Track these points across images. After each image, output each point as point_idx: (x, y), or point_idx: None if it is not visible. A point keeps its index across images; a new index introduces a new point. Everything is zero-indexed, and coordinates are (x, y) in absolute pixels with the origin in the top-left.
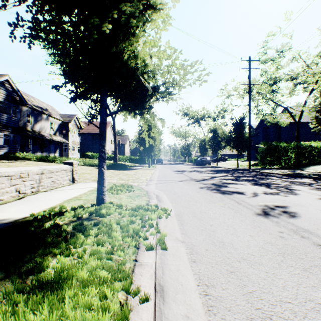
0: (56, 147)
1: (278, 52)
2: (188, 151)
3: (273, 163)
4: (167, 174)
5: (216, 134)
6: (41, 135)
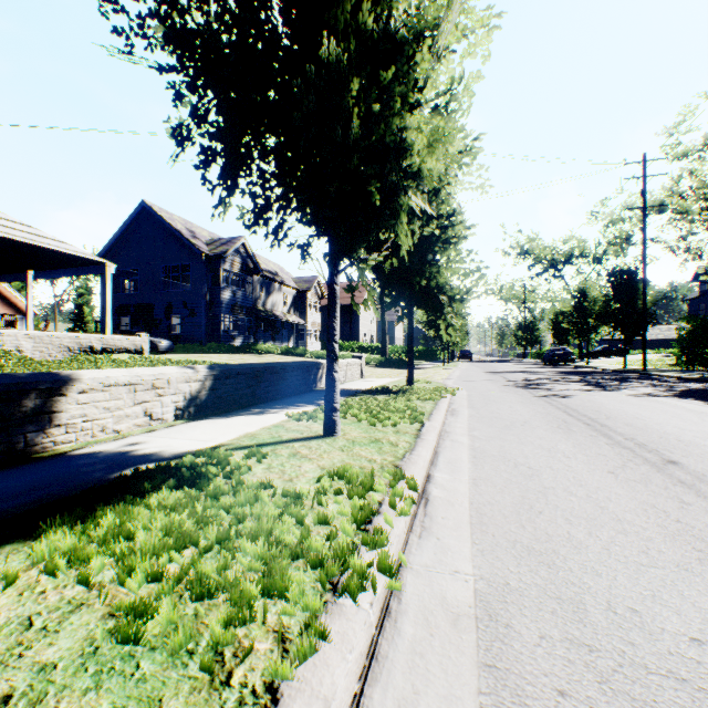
0: (290, 333)
1: (706, 140)
2: (531, 333)
3: None
4: (473, 374)
5: (586, 300)
6: (275, 315)
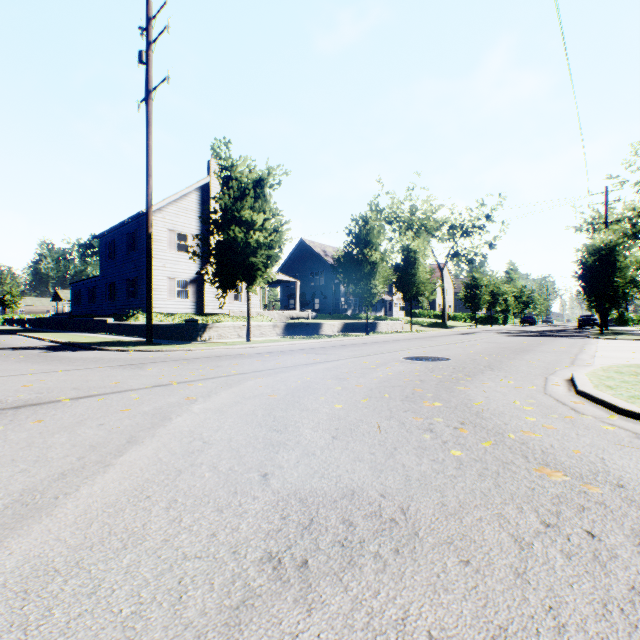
0: (381, 306)
1: None
2: None
3: None
4: (471, 330)
5: None
6: None
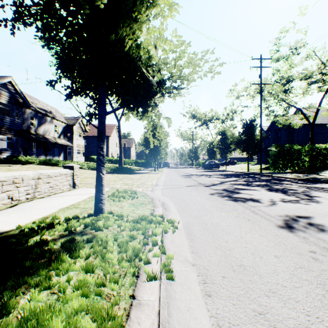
0: (60, 150)
1: (291, 49)
2: (196, 154)
3: (286, 166)
4: (174, 178)
5: (225, 137)
6: (45, 138)
